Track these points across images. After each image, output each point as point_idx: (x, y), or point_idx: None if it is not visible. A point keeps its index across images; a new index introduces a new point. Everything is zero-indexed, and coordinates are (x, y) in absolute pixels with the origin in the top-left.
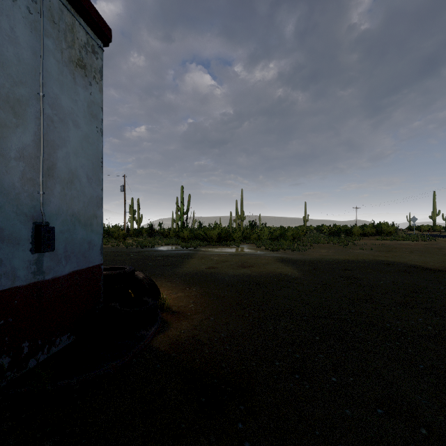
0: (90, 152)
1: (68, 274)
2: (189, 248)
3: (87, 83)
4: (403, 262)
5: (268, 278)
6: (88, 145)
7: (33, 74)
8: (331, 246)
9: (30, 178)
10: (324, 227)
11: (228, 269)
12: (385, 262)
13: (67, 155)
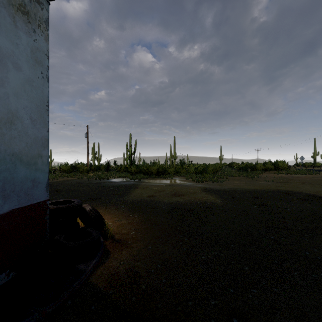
0: (35, 96)
1: (7, 212)
2: (135, 180)
3: (30, 29)
4: (299, 191)
5: (196, 205)
6: (32, 88)
7: None
8: (241, 178)
9: None
10: (234, 164)
11: (164, 197)
12: (285, 191)
13: (6, 96)
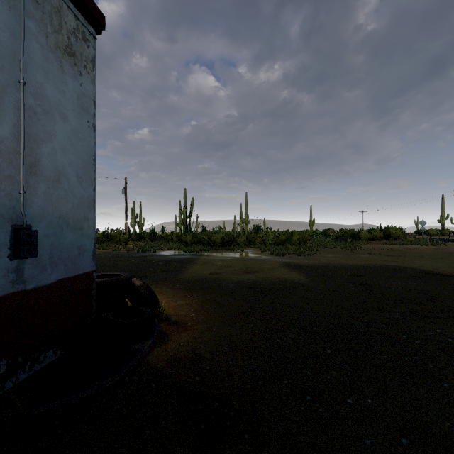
0: (81, 149)
1: (54, 282)
2: (192, 253)
3: (77, 72)
4: (413, 267)
5: (274, 284)
6: (78, 140)
7: (11, 58)
8: (338, 250)
9: (8, 175)
10: (330, 231)
11: (232, 275)
12: (395, 267)
13: (54, 151)
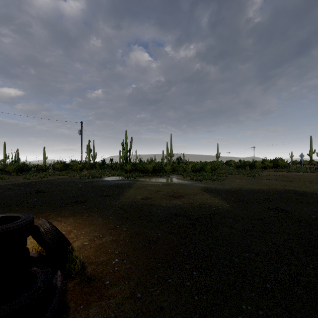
0: None
1: None
2: (130, 178)
3: None
4: (312, 192)
5: (201, 211)
6: None
7: None
8: (242, 176)
9: None
10: (231, 162)
11: (161, 199)
12: (296, 192)
13: None
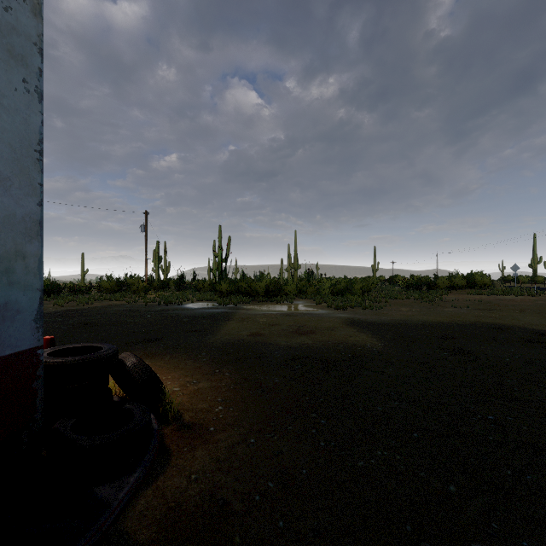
0: (7, 127)
1: None
2: (228, 305)
3: None
4: (519, 326)
5: (338, 352)
6: (0, 110)
7: None
8: (412, 302)
9: None
10: (398, 278)
11: (279, 336)
12: (494, 325)
13: None
